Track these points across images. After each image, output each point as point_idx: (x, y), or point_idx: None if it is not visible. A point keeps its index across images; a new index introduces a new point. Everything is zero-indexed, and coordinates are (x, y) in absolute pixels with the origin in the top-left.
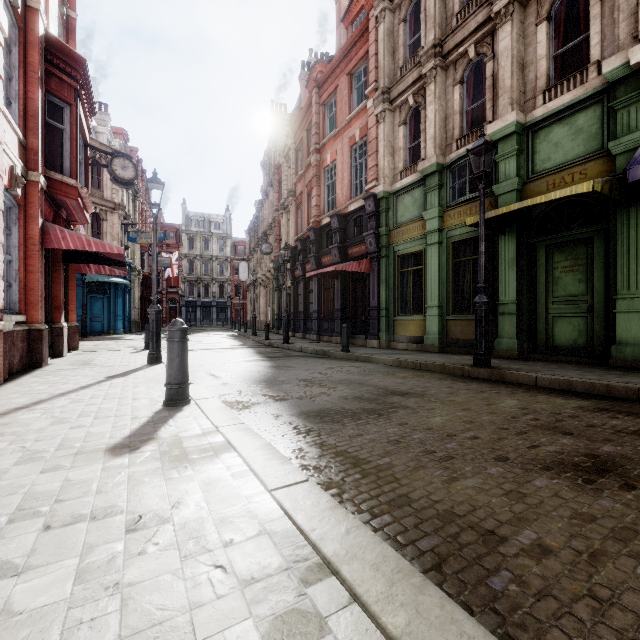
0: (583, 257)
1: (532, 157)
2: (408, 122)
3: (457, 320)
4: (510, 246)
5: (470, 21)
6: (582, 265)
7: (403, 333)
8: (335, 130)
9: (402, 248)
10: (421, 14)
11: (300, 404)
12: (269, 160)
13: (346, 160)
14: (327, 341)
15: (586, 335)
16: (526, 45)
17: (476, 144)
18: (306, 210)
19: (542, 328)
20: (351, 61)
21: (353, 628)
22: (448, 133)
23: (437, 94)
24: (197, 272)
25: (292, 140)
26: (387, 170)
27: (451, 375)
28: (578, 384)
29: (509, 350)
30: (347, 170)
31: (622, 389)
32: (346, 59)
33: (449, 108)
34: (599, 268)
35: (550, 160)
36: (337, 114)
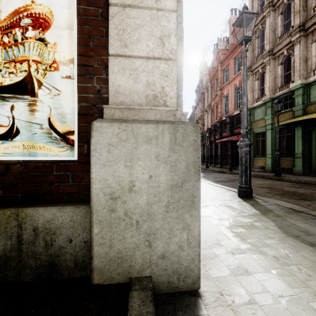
0: None
1: (309, 96)
2: (259, 78)
3: None
4: (299, 131)
5: (284, 42)
6: None
7: (257, 165)
8: (228, 81)
9: (256, 130)
10: (264, 36)
11: (212, 180)
12: (199, 89)
13: (233, 93)
14: (224, 168)
15: None
16: (307, 51)
17: (275, 101)
18: (215, 113)
19: (314, 163)
20: (235, 53)
21: (217, 187)
22: (276, 84)
23: (270, 70)
24: None
25: (209, 83)
26: (250, 99)
27: (264, 178)
28: (302, 180)
29: (298, 172)
30: (233, 98)
31: (313, 181)
32: (233, 52)
33: (276, 74)
34: None
35: None
36: (229, 74)
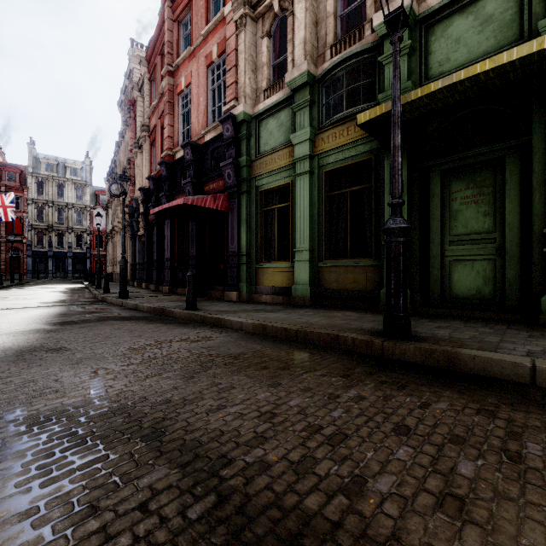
0: (490, 184)
1: (426, 59)
2: (273, 35)
3: (331, 266)
4: None
5: None
6: (489, 194)
7: (267, 283)
8: (190, 47)
9: (266, 182)
10: None
11: None
12: (126, 99)
13: (202, 82)
14: (181, 294)
15: (494, 283)
16: None
17: None
18: (160, 145)
19: (437, 275)
20: None
21: None
22: (320, 41)
23: None
24: (48, 220)
25: (146, 68)
26: (248, 88)
27: (354, 356)
28: None
29: None
30: (203, 94)
31: None
32: None
33: (321, 11)
34: (513, 196)
35: (449, 61)
36: (192, 30)
